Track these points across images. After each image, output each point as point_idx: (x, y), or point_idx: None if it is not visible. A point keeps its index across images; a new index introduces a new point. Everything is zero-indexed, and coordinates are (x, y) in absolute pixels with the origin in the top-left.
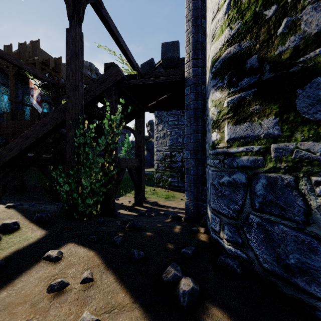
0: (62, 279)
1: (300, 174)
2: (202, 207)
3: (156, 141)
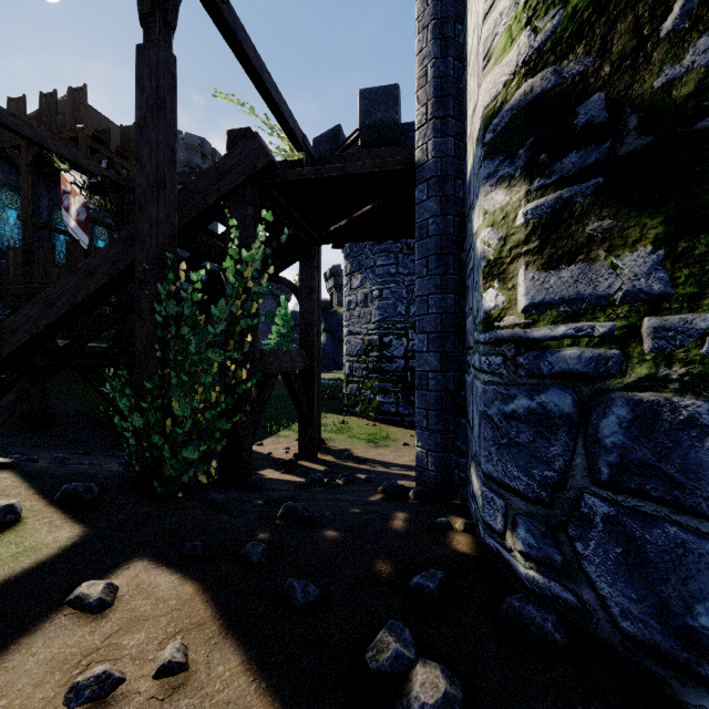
0: (106, 666)
1: None
2: (456, 468)
3: (348, 311)
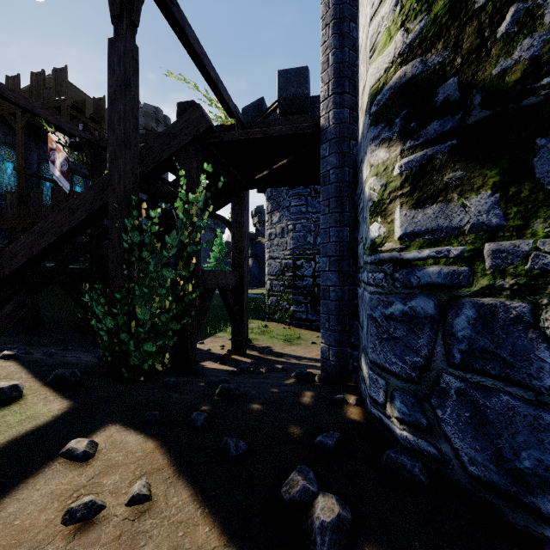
0: (92, 497)
1: (543, 299)
2: (351, 358)
3: (269, 241)
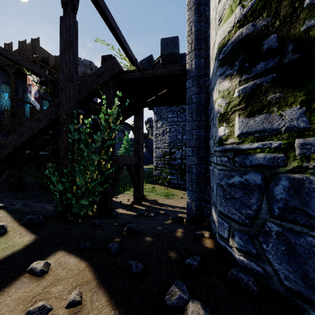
0: (43, 302)
1: None
2: (205, 208)
3: (155, 138)
